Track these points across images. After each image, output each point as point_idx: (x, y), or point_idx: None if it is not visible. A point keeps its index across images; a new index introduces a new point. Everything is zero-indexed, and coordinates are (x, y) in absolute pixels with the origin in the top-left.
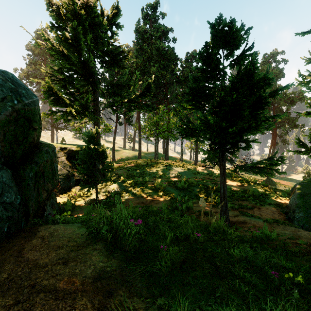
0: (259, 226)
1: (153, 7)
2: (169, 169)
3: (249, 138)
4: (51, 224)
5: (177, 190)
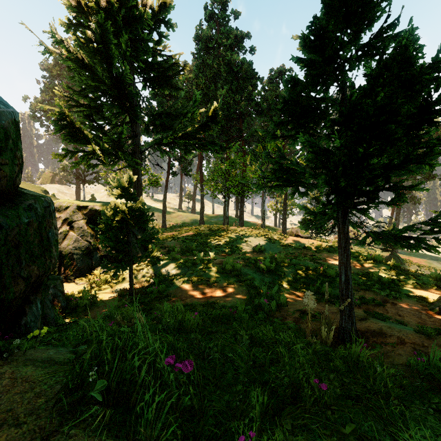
0: (411, 342)
1: (221, 3)
2: (246, 240)
3: (402, 180)
4: (1, 357)
5: (259, 273)
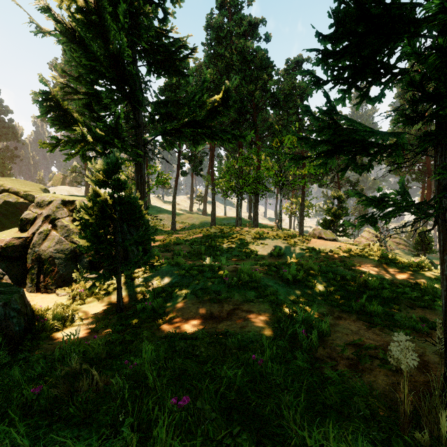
0: None
1: None
2: (262, 242)
3: None
4: None
5: (283, 283)
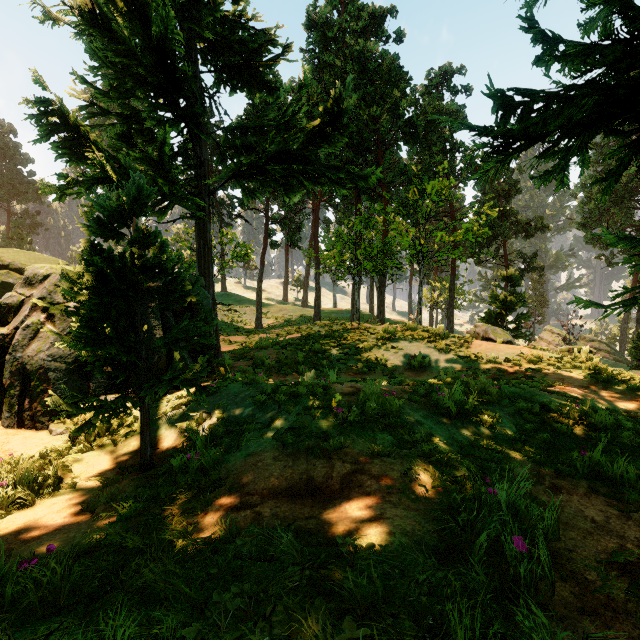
0: None
1: None
2: (394, 346)
3: None
4: None
5: (440, 417)
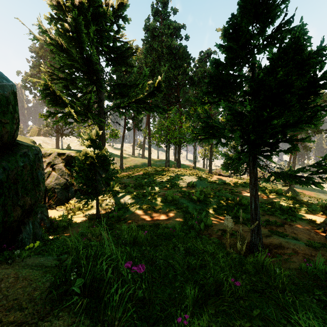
0: (302, 252)
1: (164, 2)
2: (182, 178)
3: (296, 135)
4: (6, 263)
5: (192, 202)
